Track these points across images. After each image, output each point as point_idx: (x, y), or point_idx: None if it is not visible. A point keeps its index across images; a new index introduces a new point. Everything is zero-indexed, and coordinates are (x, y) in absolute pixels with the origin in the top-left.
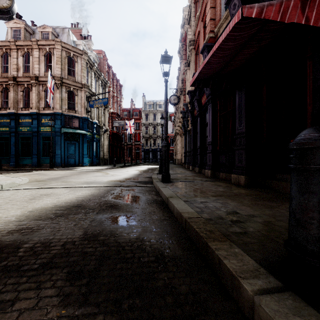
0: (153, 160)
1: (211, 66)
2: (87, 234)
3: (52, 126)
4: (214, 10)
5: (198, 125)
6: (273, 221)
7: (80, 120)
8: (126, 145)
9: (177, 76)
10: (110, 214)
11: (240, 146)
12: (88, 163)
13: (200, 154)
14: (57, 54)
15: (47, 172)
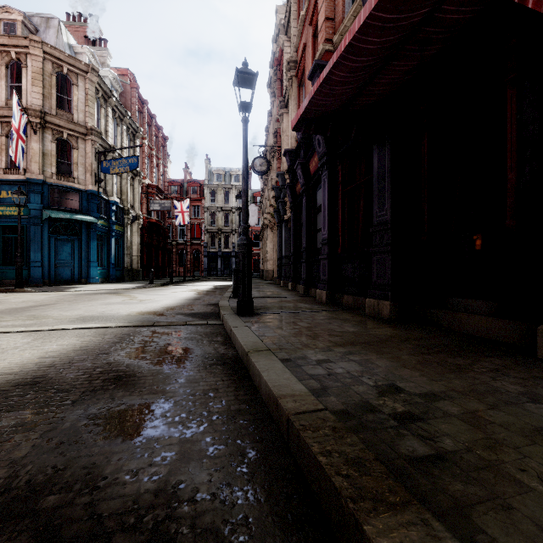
0: (224, 272)
1: (333, 89)
2: (10, 487)
3: (21, 205)
4: (332, 2)
5: (304, 210)
6: (484, 411)
7: (82, 196)
8: (176, 245)
9: (266, 126)
10: (108, 403)
11: (382, 247)
12: (99, 278)
13: (307, 261)
14: (34, 66)
15: (7, 297)
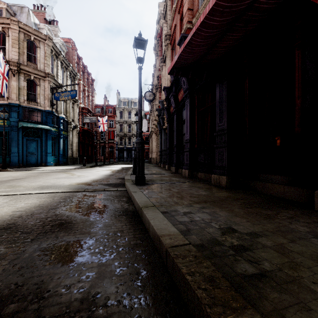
0: (128, 159)
1: (193, 49)
2: None
3: (5, 118)
4: None
5: (175, 122)
6: (286, 244)
7: (43, 113)
8: (99, 143)
9: (153, 73)
10: (53, 240)
11: (221, 144)
12: (53, 163)
13: (177, 152)
14: (13, 36)
15: None
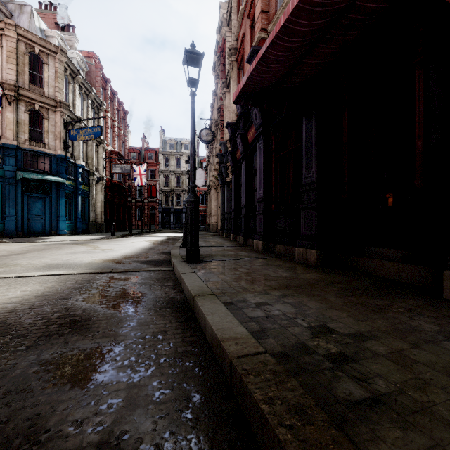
0: (176, 226)
1: (269, 66)
2: None
3: None
4: None
5: (243, 173)
6: (408, 350)
7: (52, 159)
8: (135, 202)
9: (211, 103)
10: (61, 348)
11: (309, 204)
12: (67, 231)
13: (246, 216)
14: (9, 46)
15: None
